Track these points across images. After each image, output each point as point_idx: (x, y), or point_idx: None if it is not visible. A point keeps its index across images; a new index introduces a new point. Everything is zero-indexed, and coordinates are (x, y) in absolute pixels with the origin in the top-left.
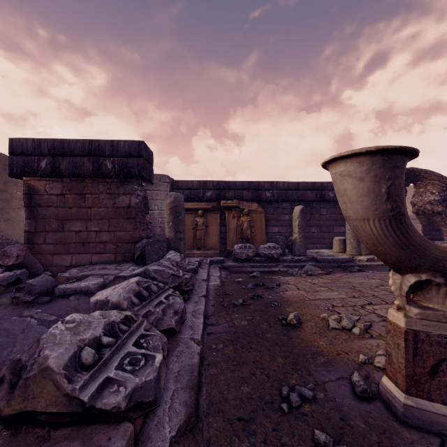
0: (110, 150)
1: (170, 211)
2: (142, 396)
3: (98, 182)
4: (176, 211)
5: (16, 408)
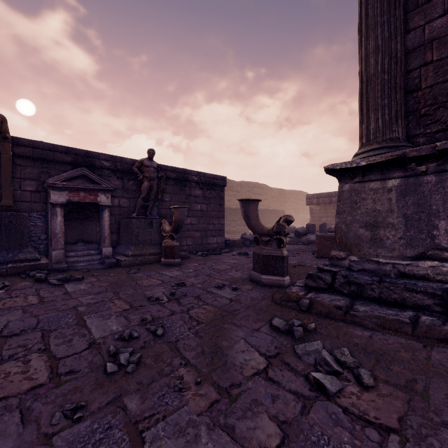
0: (334, 195)
1: None
2: None
3: (330, 205)
4: None
5: (330, 230)
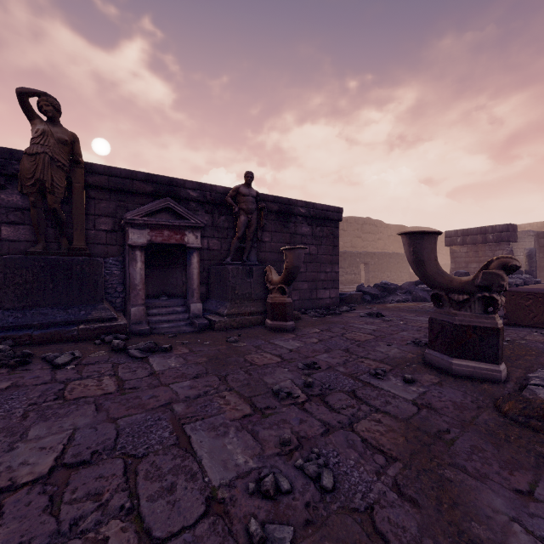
0: (491, 230)
1: (526, 257)
2: (509, 283)
3: (484, 245)
4: (530, 257)
5: None
